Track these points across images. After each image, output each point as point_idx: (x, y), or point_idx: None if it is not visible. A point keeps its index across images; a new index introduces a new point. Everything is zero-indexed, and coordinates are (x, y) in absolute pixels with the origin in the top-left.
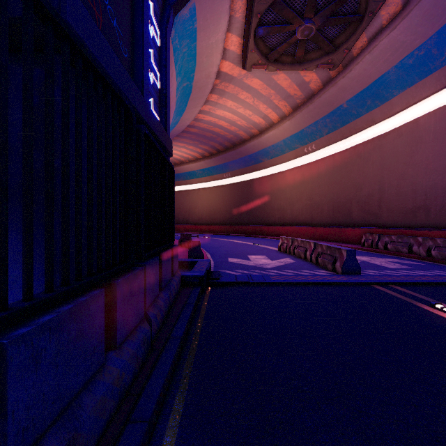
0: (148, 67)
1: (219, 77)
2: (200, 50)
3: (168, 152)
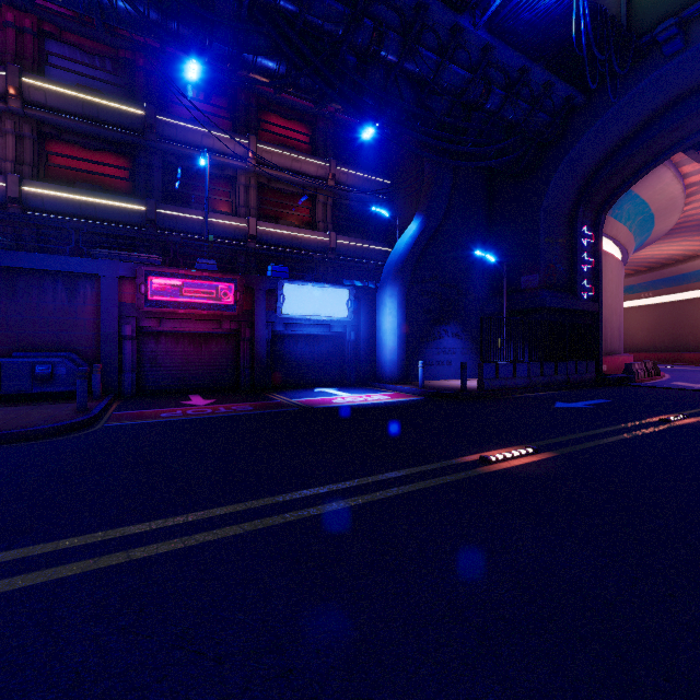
0: (580, 271)
1: (695, 185)
2: (647, 197)
3: (593, 312)
